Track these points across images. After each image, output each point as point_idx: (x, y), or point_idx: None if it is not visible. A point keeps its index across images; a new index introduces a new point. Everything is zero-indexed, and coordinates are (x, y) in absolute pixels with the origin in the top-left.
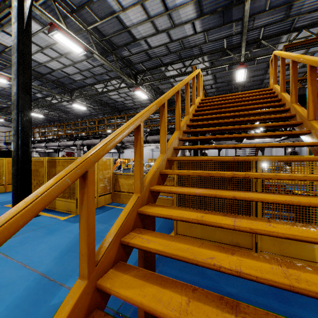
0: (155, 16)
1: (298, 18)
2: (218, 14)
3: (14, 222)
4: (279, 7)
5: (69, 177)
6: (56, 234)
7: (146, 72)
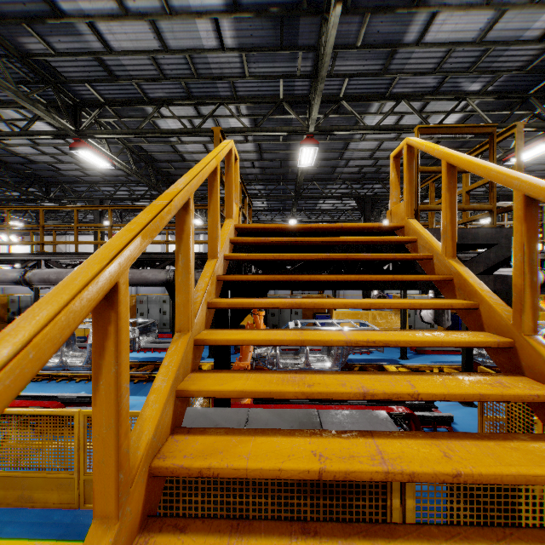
0: None
1: (399, 77)
2: (272, 21)
3: None
4: (378, 46)
5: None
6: None
7: (106, 109)
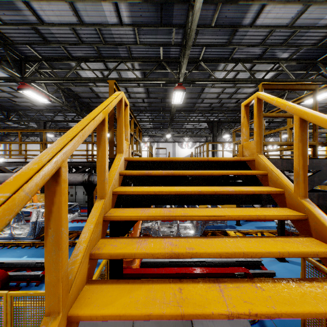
0: None
1: (238, 48)
2: (155, 6)
3: None
4: (225, 27)
5: None
6: None
7: (43, 63)
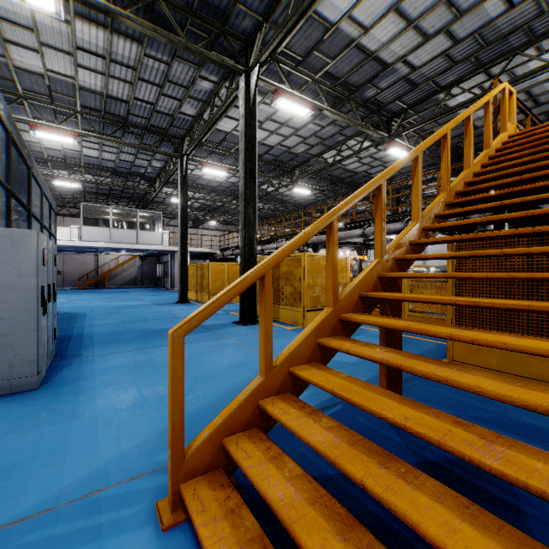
0: (421, 15)
1: None
2: None
3: (296, 243)
4: None
5: (321, 223)
6: (285, 339)
7: (407, 112)
